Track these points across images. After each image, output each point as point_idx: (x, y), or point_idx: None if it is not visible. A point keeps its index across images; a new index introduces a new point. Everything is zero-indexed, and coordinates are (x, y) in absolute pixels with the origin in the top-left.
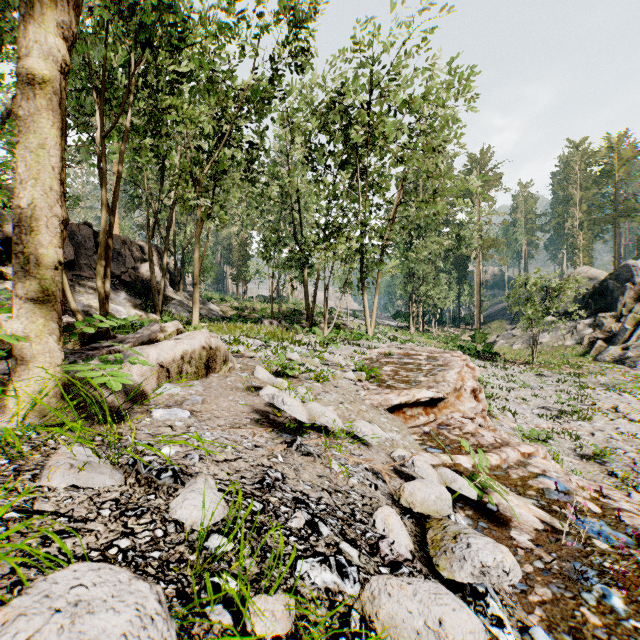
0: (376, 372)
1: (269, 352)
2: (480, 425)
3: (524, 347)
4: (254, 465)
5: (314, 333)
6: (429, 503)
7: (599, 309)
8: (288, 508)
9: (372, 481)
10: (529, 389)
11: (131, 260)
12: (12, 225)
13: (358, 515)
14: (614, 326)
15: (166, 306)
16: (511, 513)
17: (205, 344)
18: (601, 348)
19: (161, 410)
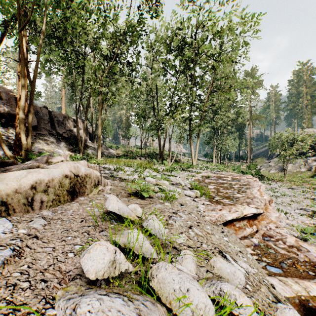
0: (204, 189)
1: (136, 176)
2: None
3: (276, 172)
4: None
5: (163, 164)
6: None
7: None
8: None
9: None
10: (287, 196)
11: (68, 126)
12: (2, 106)
13: None
14: None
15: (86, 150)
16: None
17: (70, 173)
18: None
19: None
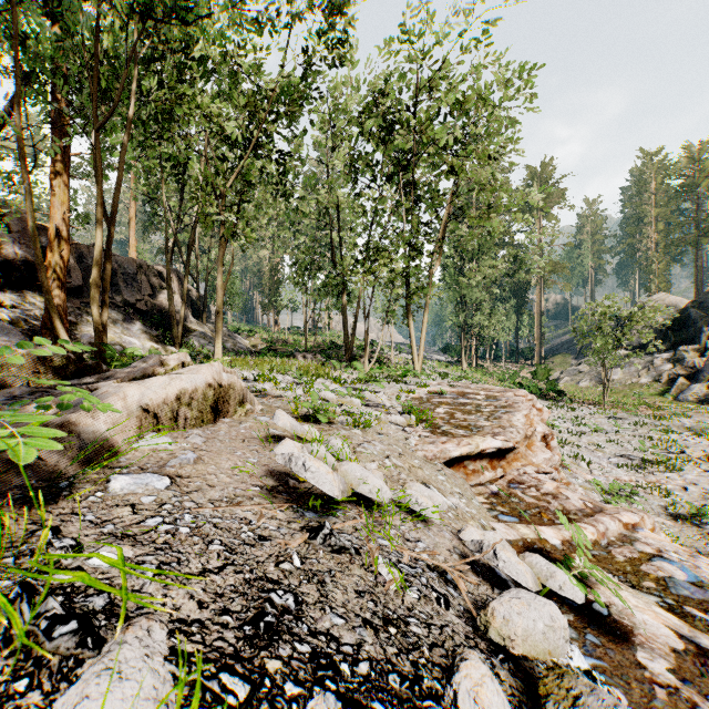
0: (427, 415)
1: (300, 390)
2: (553, 479)
3: (592, 385)
4: (251, 579)
5: (353, 369)
6: (536, 637)
7: (679, 341)
8: (299, 687)
9: (439, 590)
10: (603, 434)
11: (148, 286)
12: (11, 246)
13: (425, 678)
14: (697, 361)
15: (187, 338)
16: (631, 620)
17: (212, 381)
18: (683, 386)
19: (125, 478)
